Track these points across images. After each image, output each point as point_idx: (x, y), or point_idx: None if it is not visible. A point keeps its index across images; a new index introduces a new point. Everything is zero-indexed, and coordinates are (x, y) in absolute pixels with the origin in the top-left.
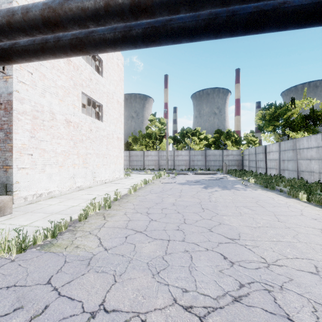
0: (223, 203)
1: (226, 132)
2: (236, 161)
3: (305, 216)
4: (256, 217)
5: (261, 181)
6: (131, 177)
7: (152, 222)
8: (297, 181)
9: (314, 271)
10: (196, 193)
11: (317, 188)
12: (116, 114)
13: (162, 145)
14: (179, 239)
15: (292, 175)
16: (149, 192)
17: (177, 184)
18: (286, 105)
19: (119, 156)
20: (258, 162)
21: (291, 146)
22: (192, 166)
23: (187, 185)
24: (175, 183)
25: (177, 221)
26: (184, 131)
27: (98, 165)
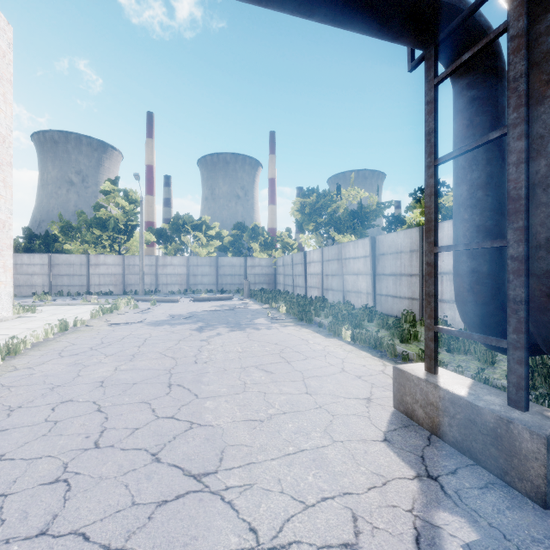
0: (219, 363)
1: (252, 228)
2: (266, 276)
3: (347, 373)
4: (271, 391)
5: (296, 310)
6: (38, 314)
7: None
8: (342, 306)
9: (351, 539)
10: (174, 345)
11: (364, 317)
12: None
13: (133, 244)
14: (34, 527)
15: (337, 298)
16: (55, 355)
17: (145, 325)
18: (330, 194)
19: None
20: (296, 277)
21: (336, 254)
22: (194, 285)
23: (165, 327)
24: (141, 324)
25: (74, 445)
26: (180, 220)
27: None
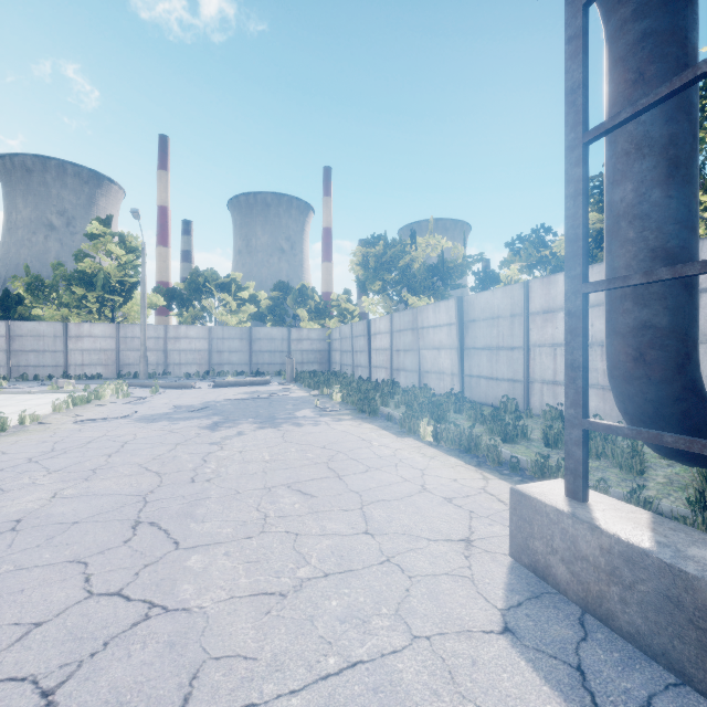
0: (231, 482)
1: (299, 289)
2: (318, 354)
3: (429, 494)
4: (307, 530)
5: (355, 397)
6: None
7: None
8: (419, 392)
9: None
10: (167, 452)
11: (449, 407)
12: None
13: (133, 308)
14: None
15: (411, 381)
16: None
17: (132, 421)
18: (402, 243)
19: None
20: (357, 354)
21: (410, 322)
22: (218, 365)
23: (162, 424)
24: (126, 420)
25: None
26: (200, 277)
27: None
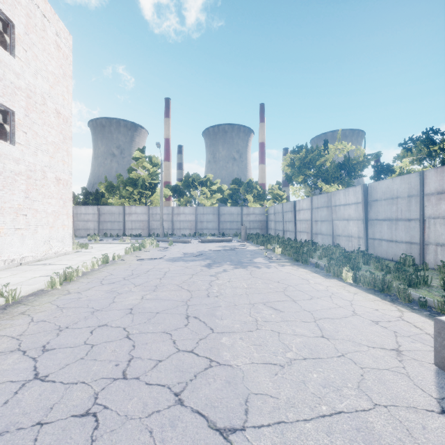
0: (229, 298)
1: (247, 183)
2: (259, 223)
3: (360, 317)
4: (284, 331)
5: (291, 251)
6: (89, 250)
7: (29, 387)
8: (334, 249)
9: None
10: (189, 279)
11: (359, 260)
12: (55, 136)
13: (155, 197)
14: None
15: (326, 241)
16: (97, 283)
17: (164, 261)
18: (318, 149)
19: (62, 212)
20: (286, 223)
21: (325, 202)
22: (201, 229)
23: (180, 263)
24: (161, 260)
25: (105, 372)
26: (190, 178)
27: (1, 230)
